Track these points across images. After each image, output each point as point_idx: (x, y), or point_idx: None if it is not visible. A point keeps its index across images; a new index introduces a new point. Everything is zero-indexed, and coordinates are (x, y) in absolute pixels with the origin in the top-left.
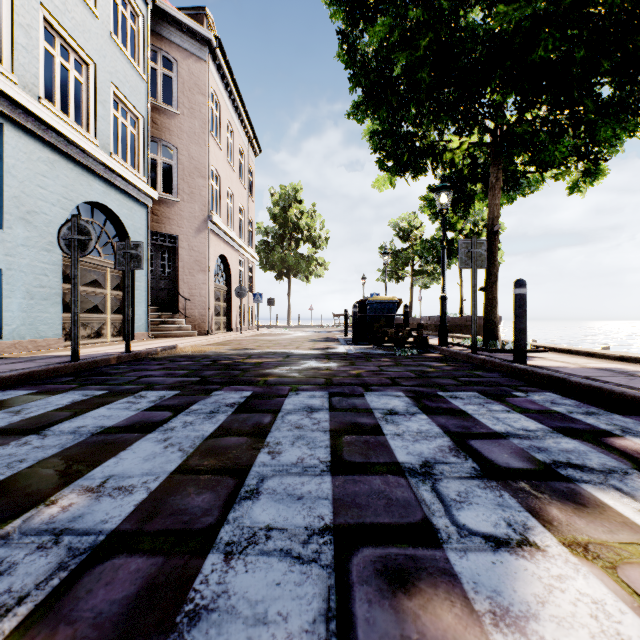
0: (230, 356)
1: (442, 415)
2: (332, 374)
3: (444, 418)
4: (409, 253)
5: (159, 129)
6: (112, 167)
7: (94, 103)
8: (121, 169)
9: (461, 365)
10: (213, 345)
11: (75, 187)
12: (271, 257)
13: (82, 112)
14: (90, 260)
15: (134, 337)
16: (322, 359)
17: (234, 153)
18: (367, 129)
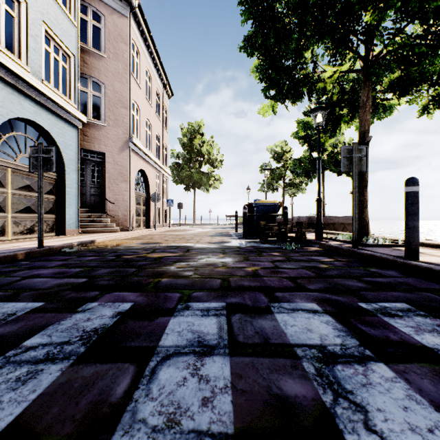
0: (136, 250)
1: (411, 365)
2: (228, 272)
3: (423, 376)
4: (282, 170)
5: (89, 68)
6: (42, 90)
7: (25, 35)
8: (51, 93)
9: (349, 260)
10: (129, 239)
11: (5, 104)
12: (181, 174)
13: (14, 42)
14: (22, 168)
15: (65, 233)
16: (218, 253)
17: (151, 93)
18: (254, 66)
